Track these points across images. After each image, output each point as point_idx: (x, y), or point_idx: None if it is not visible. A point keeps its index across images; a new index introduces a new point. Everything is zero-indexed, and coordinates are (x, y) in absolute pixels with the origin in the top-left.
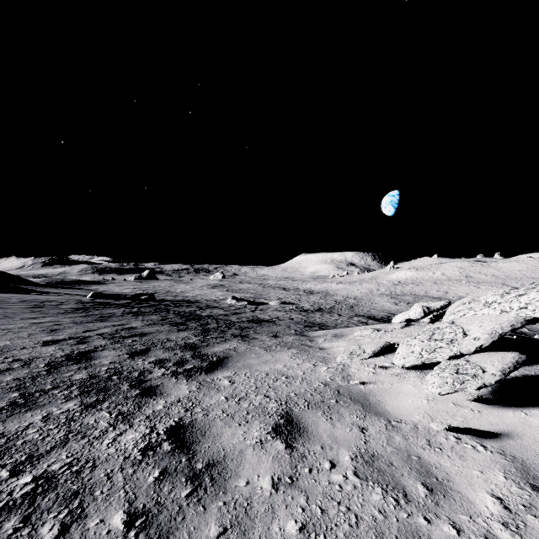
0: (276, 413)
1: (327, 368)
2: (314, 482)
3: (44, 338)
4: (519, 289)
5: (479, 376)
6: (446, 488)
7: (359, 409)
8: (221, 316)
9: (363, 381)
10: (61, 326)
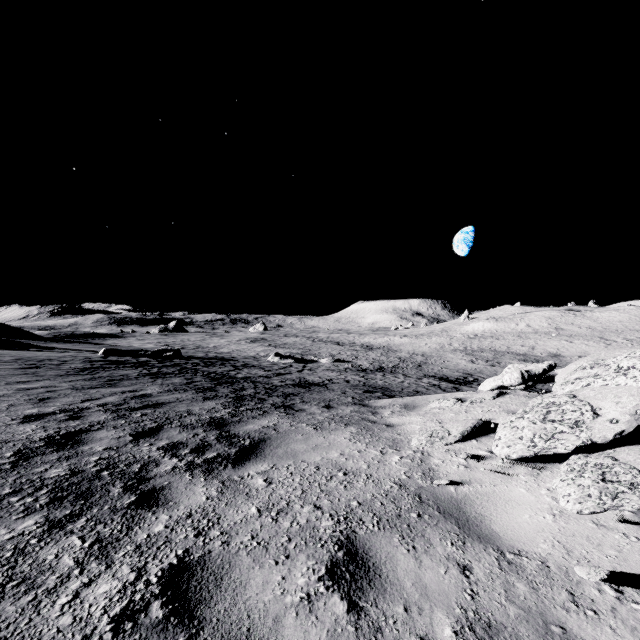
0: (332, 540)
1: (399, 458)
2: None
3: (27, 410)
4: None
5: None
6: None
7: (453, 530)
8: (261, 378)
9: (452, 480)
10: (56, 393)
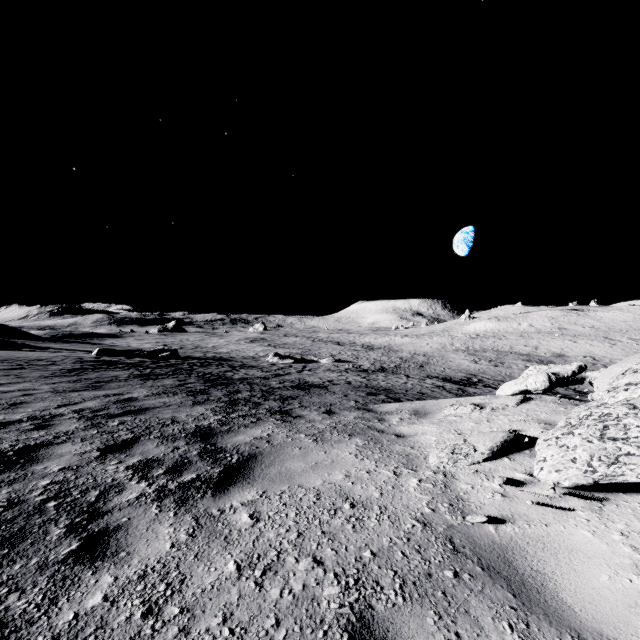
0: (339, 622)
1: (418, 481)
2: None
3: None
4: None
5: None
6: None
7: (507, 601)
8: (259, 379)
9: (490, 515)
10: (32, 397)
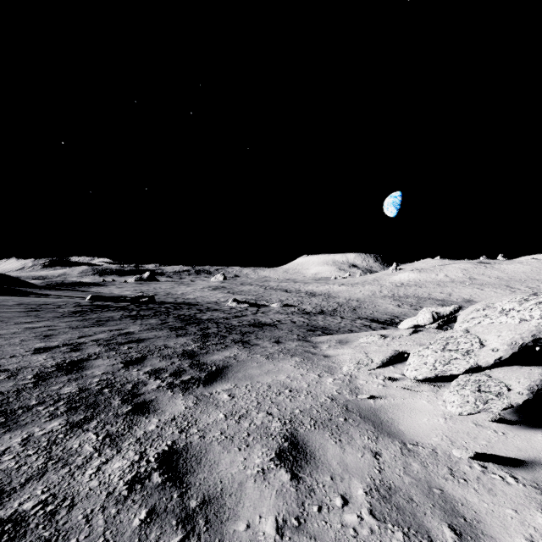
0: (280, 435)
1: (333, 379)
2: (325, 525)
3: (36, 344)
4: (538, 295)
5: (504, 395)
6: (477, 532)
7: (370, 429)
8: (222, 319)
9: (372, 395)
10: (56, 331)
